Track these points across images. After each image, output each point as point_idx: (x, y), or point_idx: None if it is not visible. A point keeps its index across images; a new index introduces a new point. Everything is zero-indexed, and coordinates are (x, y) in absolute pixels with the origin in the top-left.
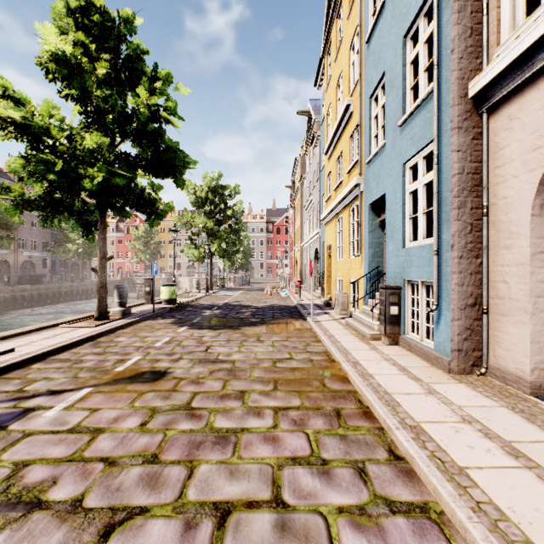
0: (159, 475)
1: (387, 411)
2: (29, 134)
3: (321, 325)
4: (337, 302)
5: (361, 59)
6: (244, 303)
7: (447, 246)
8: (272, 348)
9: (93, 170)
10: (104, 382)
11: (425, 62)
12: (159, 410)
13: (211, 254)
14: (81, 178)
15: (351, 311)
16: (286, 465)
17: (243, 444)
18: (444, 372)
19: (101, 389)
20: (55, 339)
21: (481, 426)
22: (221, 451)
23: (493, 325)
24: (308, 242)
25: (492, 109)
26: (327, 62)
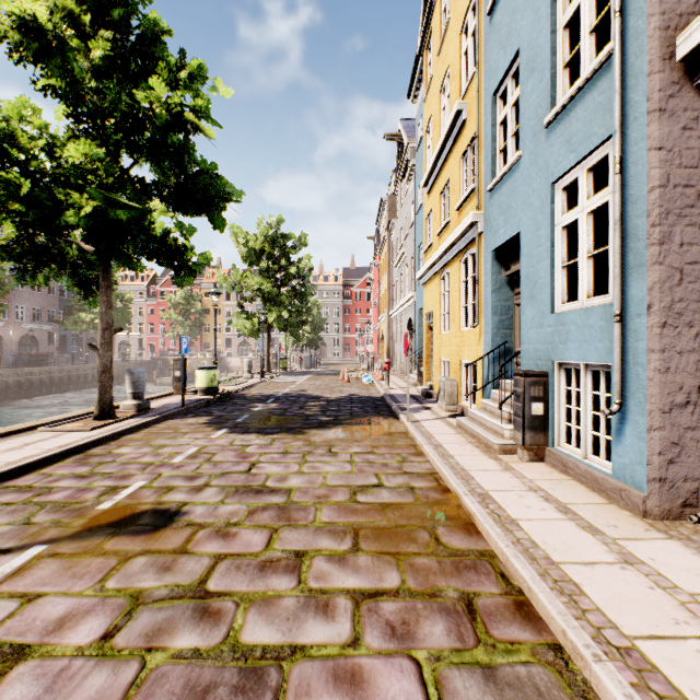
0: None
1: (564, 610)
2: None
3: (422, 428)
4: (442, 392)
5: (479, 41)
6: (311, 393)
7: (639, 306)
8: (350, 467)
9: (80, 195)
10: (71, 532)
11: (591, 19)
12: (146, 598)
13: (268, 326)
14: (63, 210)
15: (463, 406)
16: None
17: (292, 695)
18: (635, 515)
19: (59, 549)
20: (22, 451)
21: None
22: None
23: None
24: (399, 310)
25: None
26: (426, 60)
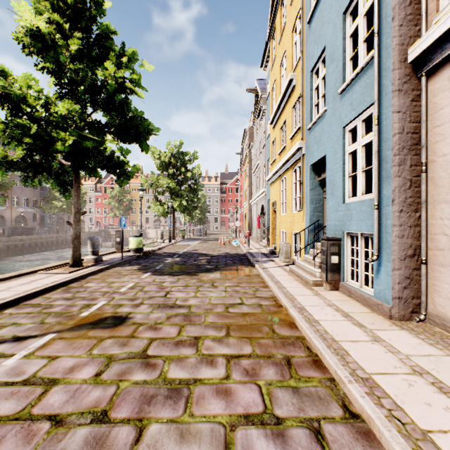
0: (106, 438)
1: (337, 361)
2: (8, 102)
3: (268, 272)
4: (281, 251)
5: (303, 38)
6: (201, 252)
7: (387, 200)
8: (225, 294)
9: (65, 134)
10: (68, 327)
11: (364, 33)
12: (115, 358)
13: (173, 210)
14: (54, 142)
15: (294, 259)
16: (239, 424)
17: (195, 399)
18: (385, 318)
19: (63, 335)
20: (31, 285)
21: (433, 378)
22: (172, 407)
23: (432, 275)
24: (256, 200)
25: (431, 72)
26: (272, 45)
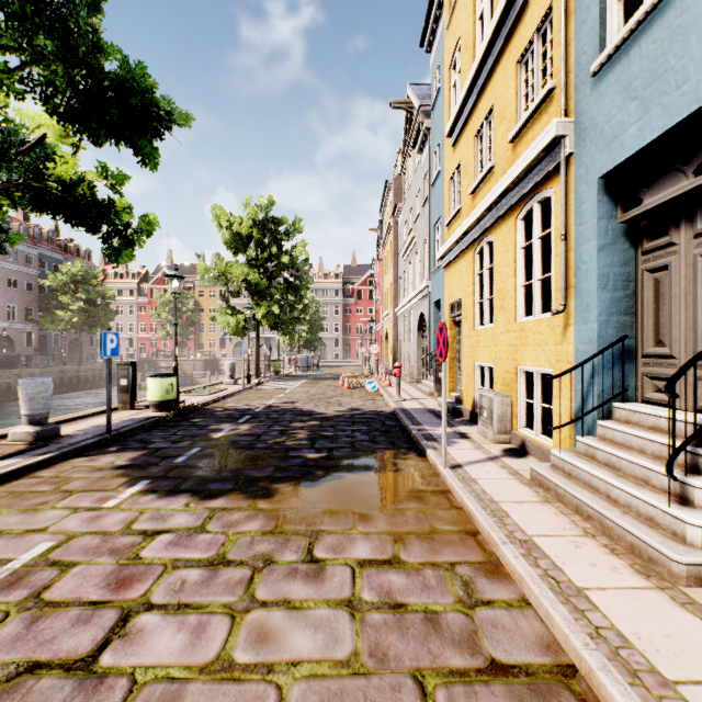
0: None
1: None
2: None
3: (474, 485)
4: (485, 413)
5: None
6: (301, 407)
7: None
8: (350, 634)
9: None
10: None
11: None
12: None
13: (257, 324)
14: None
15: (524, 437)
16: None
17: None
18: None
19: None
20: None
21: None
22: None
23: None
24: (407, 305)
25: None
26: None
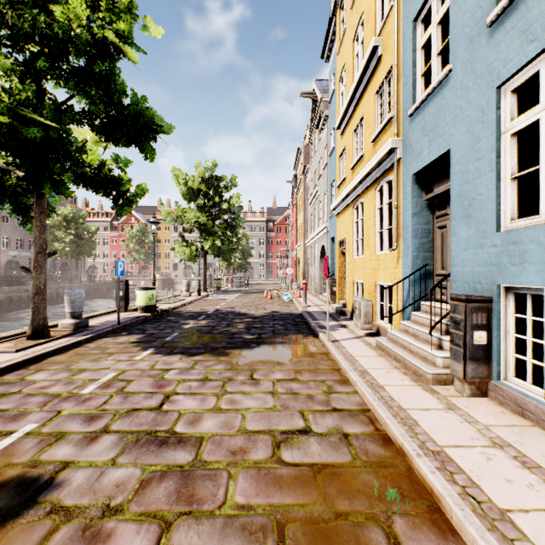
0: None
1: None
2: None
3: (343, 349)
4: (357, 311)
5: None
6: (239, 310)
7: None
8: (272, 401)
9: None
10: None
11: None
12: None
13: (204, 253)
14: None
15: (379, 325)
16: None
17: None
18: None
19: None
20: None
21: None
22: None
23: None
24: (313, 239)
25: None
26: (339, 18)
